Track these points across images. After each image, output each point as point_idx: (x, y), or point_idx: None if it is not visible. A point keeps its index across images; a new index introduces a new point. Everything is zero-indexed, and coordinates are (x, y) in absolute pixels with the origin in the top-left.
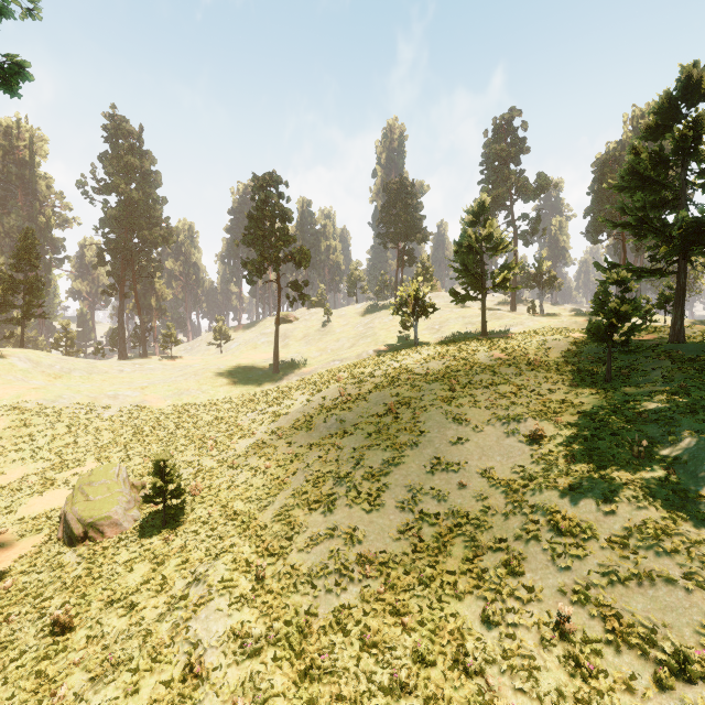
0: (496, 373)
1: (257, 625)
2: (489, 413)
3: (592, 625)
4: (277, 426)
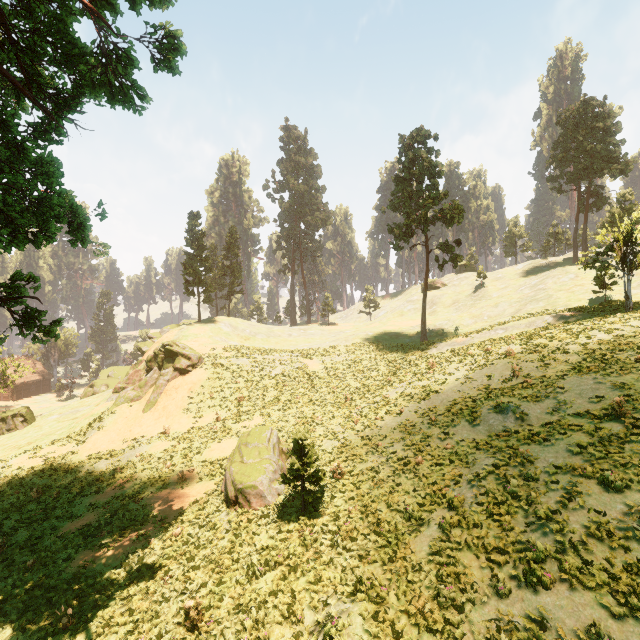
0: None
1: None
2: None
3: None
4: (428, 406)
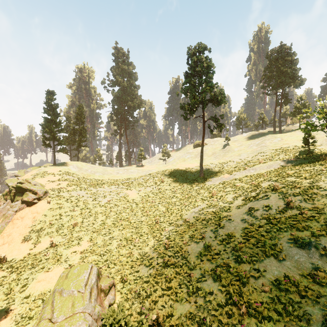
0: None
1: None
2: None
3: None
4: (225, 233)
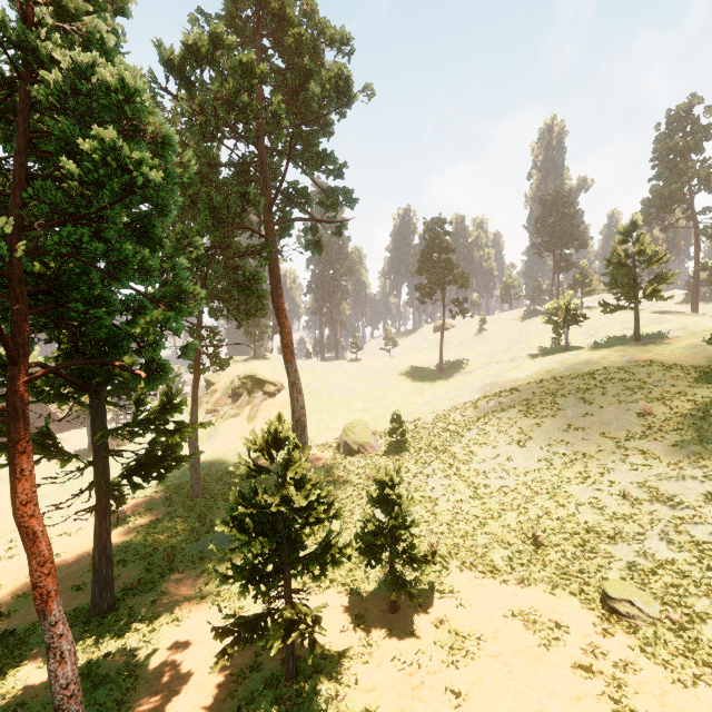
0: (629, 372)
1: (459, 486)
2: (614, 399)
3: (642, 495)
4: (451, 407)
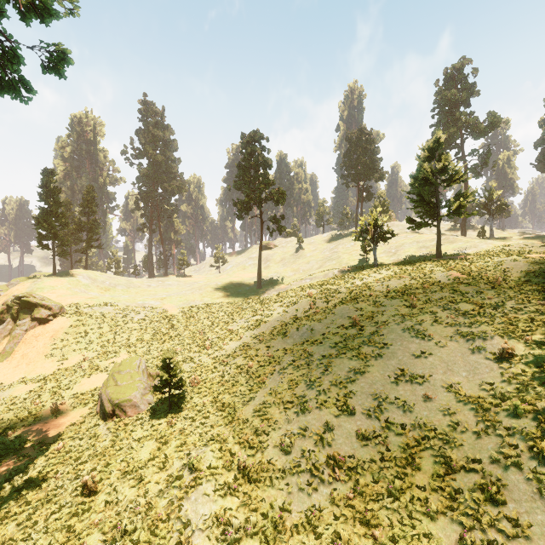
0: (455, 292)
1: (237, 513)
2: (451, 329)
3: None
4: (258, 332)
